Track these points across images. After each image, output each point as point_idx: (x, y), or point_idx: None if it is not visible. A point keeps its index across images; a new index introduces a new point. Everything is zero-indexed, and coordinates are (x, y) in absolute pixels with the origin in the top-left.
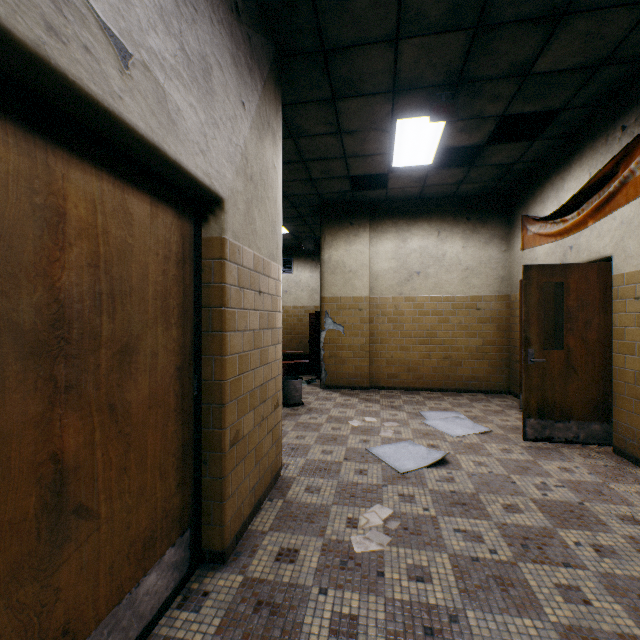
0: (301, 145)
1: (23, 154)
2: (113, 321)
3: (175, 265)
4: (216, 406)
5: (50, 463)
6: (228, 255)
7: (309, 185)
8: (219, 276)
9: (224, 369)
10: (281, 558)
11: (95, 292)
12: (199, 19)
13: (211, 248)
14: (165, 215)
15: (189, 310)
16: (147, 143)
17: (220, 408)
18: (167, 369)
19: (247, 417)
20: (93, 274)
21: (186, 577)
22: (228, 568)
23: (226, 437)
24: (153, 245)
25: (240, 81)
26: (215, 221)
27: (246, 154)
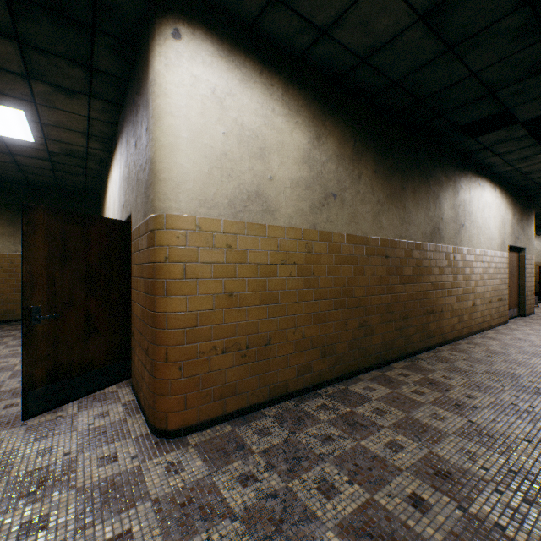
0: (538, 204)
1: (509, 254)
2: (512, 271)
3: (516, 261)
4: (522, 287)
5: (510, 286)
6: (525, 258)
7: (540, 210)
8: (523, 262)
9: (524, 280)
10: (539, 318)
11: (511, 267)
12: (522, 221)
13: (521, 257)
14: (515, 254)
15: (517, 269)
16: (518, 247)
17: (523, 287)
18: (515, 279)
19: (528, 292)
20: (511, 265)
21: (517, 316)
22: (526, 317)
23: (525, 293)
24: (514, 259)
25: (527, 221)
26: (522, 252)
27: (527, 235)
